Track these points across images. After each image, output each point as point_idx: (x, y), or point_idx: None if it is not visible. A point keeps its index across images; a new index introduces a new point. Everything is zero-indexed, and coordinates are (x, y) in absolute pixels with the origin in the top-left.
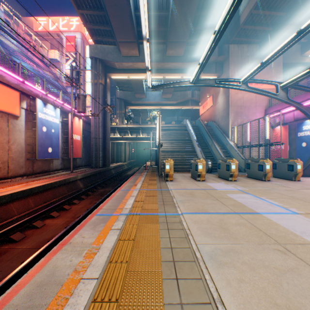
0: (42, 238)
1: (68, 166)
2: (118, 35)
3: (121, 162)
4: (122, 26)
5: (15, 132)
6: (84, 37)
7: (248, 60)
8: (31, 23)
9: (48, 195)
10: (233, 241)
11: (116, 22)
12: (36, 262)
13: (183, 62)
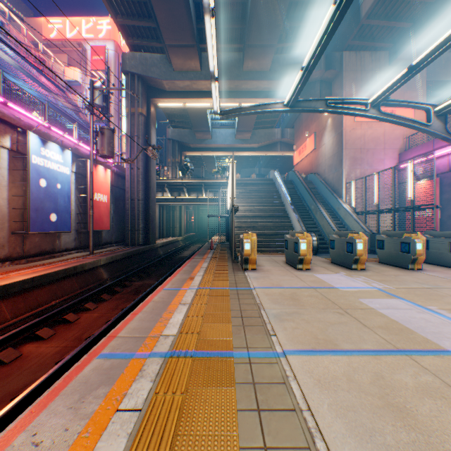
0: (3, 391)
1: (86, 243)
2: (167, 34)
3: (174, 236)
4: (172, 18)
5: None
6: (118, 48)
7: (372, 76)
8: (39, 28)
9: (42, 295)
10: None
11: (162, 10)
12: None
13: (270, 79)
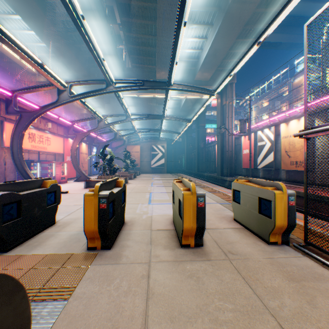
0: None
1: None
2: None
3: None
4: None
5: None
6: None
7: None
8: None
9: None
10: None
11: None
12: None
13: None
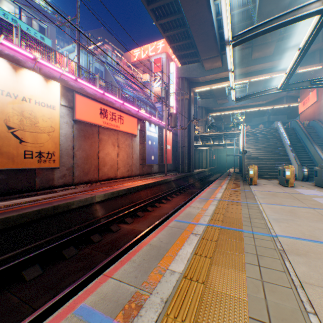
0: (162, 212)
1: (161, 170)
2: (202, 55)
3: (202, 168)
4: (206, 47)
5: (134, 146)
6: (167, 55)
7: None
8: (129, 57)
9: (156, 189)
10: (294, 217)
11: (200, 45)
12: (166, 219)
13: (272, 60)
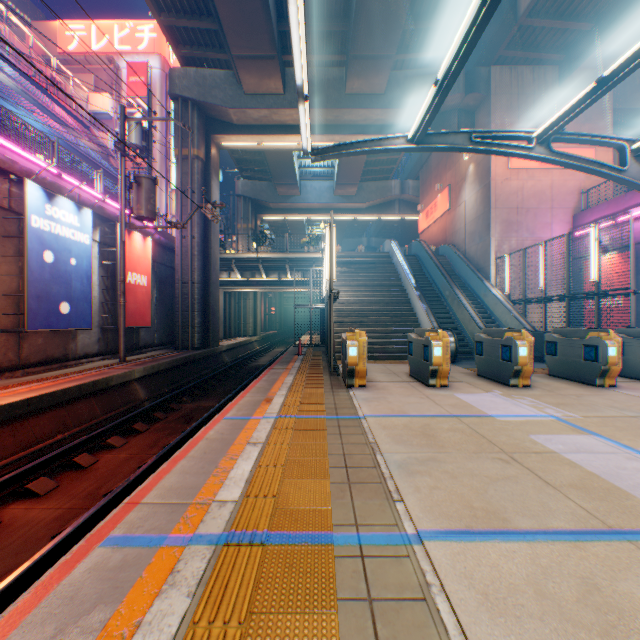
0: None
1: (116, 346)
2: (235, 40)
3: (246, 335)
4: (242, 15)
5: None
6: (166, 65)
7: (535, 102)
8: (52, 36)
9: (42, 425)
10: None
11: (227, 3)
12: None
13: (385, 107)
